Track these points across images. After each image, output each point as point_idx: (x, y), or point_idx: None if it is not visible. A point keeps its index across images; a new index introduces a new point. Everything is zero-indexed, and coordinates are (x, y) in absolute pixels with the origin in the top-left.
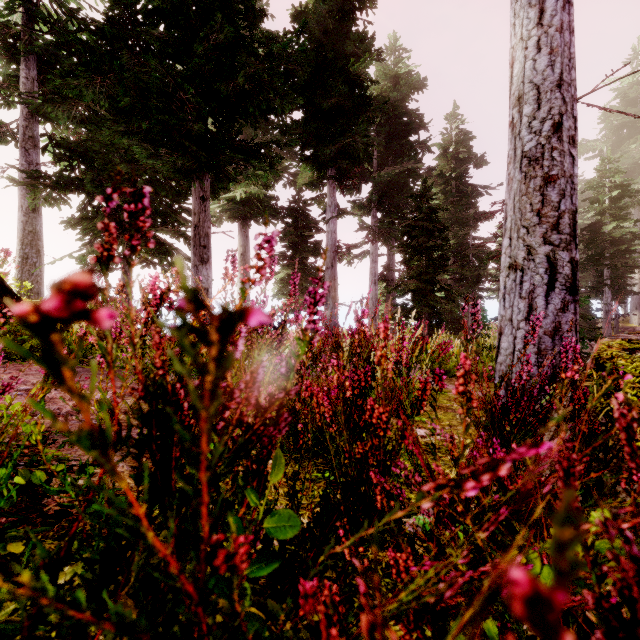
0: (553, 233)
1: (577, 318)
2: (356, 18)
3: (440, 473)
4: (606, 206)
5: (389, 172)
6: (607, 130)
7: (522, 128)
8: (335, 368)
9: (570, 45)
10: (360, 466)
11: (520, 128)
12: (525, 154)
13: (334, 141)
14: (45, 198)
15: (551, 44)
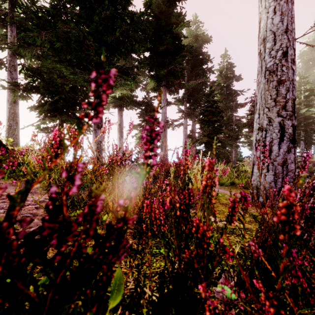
0: (283, 111)
1: (295, 156)
2: (176, 5)
3: (261, 290)
4: (302, 100)
5: (193, 83)
6: (302, 62)
7: (265, 55)
8: (168, 193)
9: (292, 10)
10: (187, 267)
11: (264, 55)
12: (267, 69)
13: (165, 67)
14: (19, 96)
15: (281, 10)
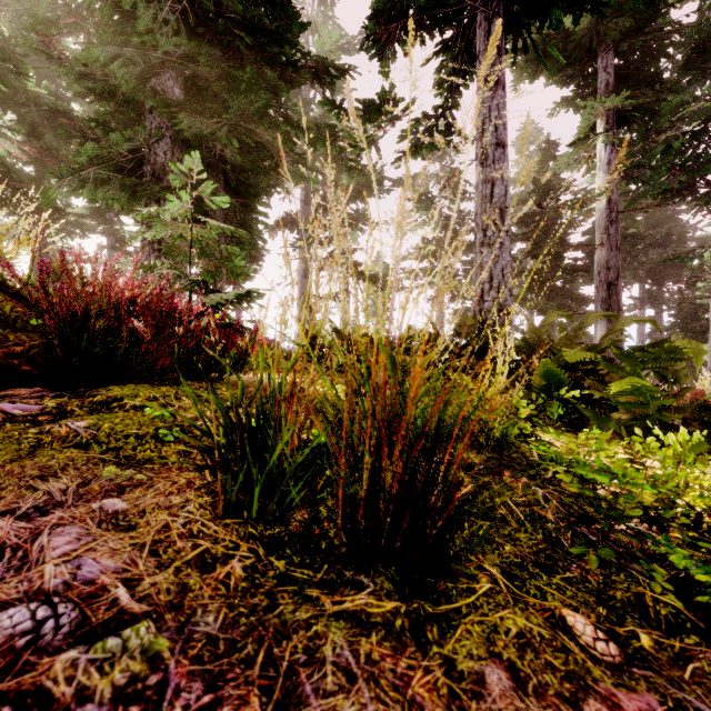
0: None
1: None
2: None
3: None
4: None
5: (657, 257)
6: None
7: None
8: None
9: None
10: None
11: None
12: None
13: None
14: None
15: None
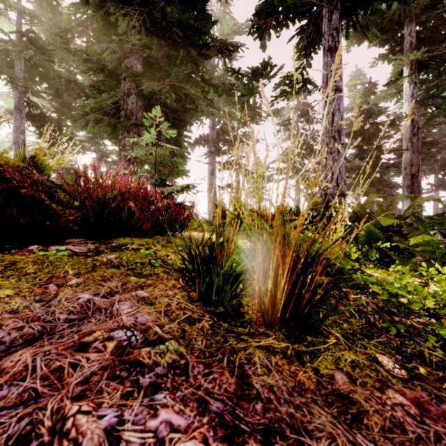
0: None
1: None
2: None
3: None
4: None
5: None
6: None
7: None
8: None
9: None
10: None
11: None
12: None
13: None
14: None
15: None
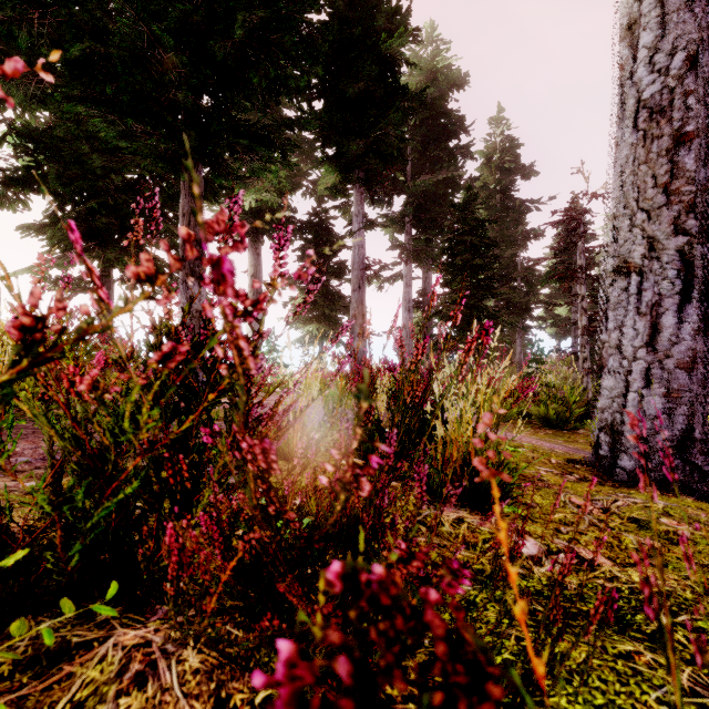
0: (689, 217)
1: None
2: None
3: None
4: None
5: (426, 180)
6: None
7: (638, 67)
8: None
9: None
10: None
11: (634, 68)
12: (644, 103)
13: (362, 135)
14: None
15: None
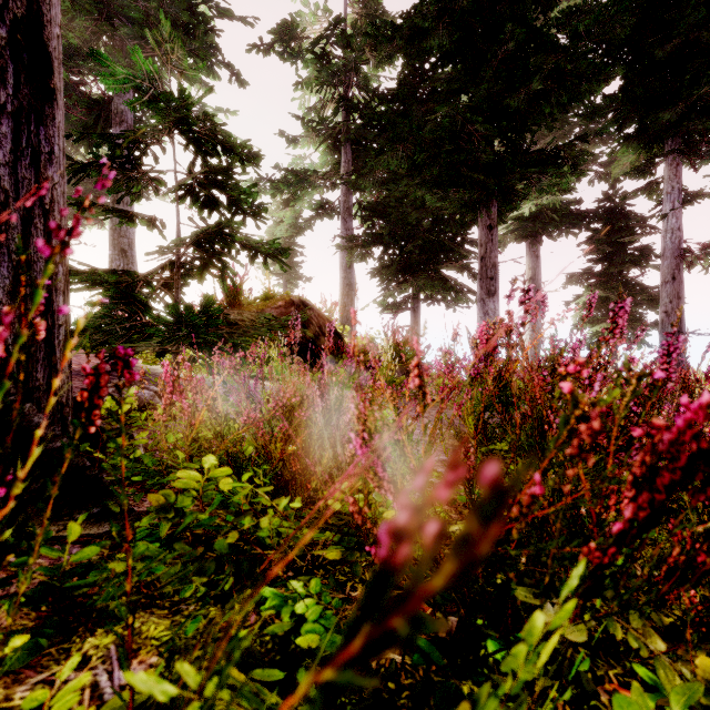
0: None
1: None
2: None
3: None
4: None
5: None
6: None
7: None
8: None
9: None
10: None
11: None
12: None
13: (677, 99)
14: (357, 256)
15: None
